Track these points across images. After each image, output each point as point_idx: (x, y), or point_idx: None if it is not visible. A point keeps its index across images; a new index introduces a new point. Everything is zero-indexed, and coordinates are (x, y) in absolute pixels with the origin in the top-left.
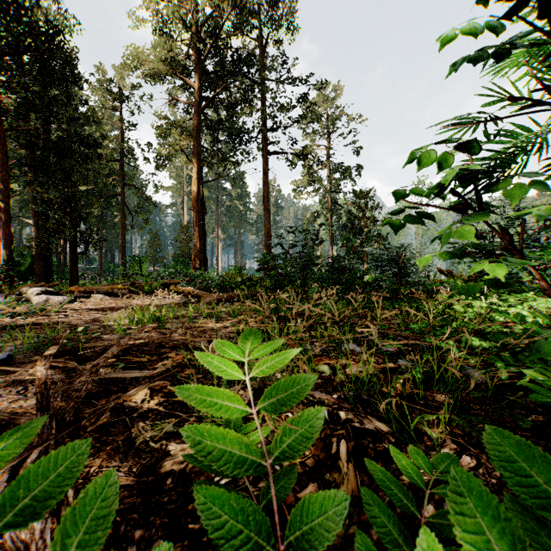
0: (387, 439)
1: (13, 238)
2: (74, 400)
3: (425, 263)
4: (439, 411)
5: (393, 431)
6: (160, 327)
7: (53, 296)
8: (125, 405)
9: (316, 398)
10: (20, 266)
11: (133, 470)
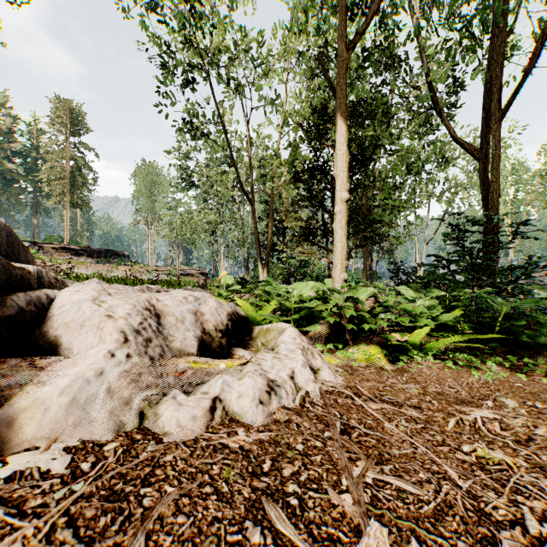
0: None
1: None
2: None
3: None
4: None
5: None
6: None
7: None
8: None
9: None
10: None
11: None
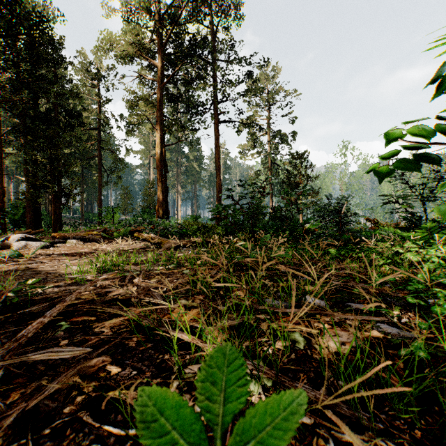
0: None
1: (5, 192)
2: None
3: None
4: None
5: None
6: (119, 274)
7: (32, 242)
8: (39, 408)
9: None
10: (14, 215)
11: None
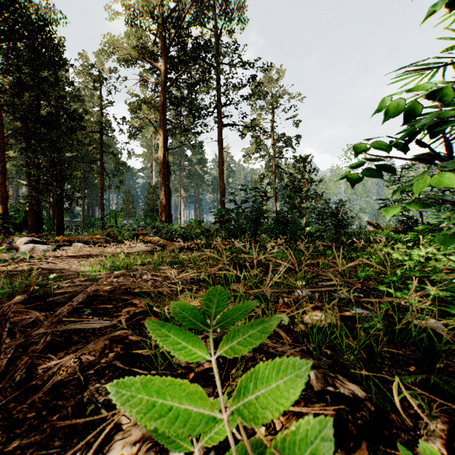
0: (366, 408)
1: (8, 196)
2: (29, 355)
3: (392, 212)
4: (409, 368)
5: (370, 397)
6: (128, 273)
7: (39, 245)
8: (82, 360)
9: (278, 350)
10: (15, 219)
11: (77, 453)
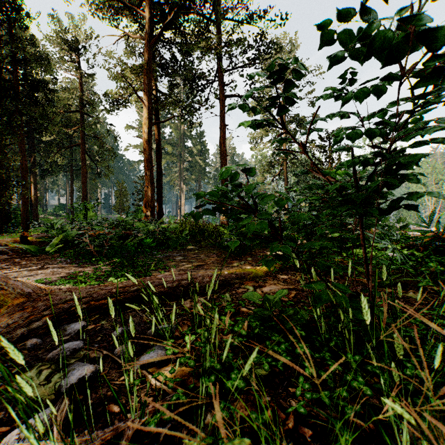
0: None
1: None
2: None
3: None
4: None
5: None
6: None
7: None
8: None
9: None
10: None
11: None
